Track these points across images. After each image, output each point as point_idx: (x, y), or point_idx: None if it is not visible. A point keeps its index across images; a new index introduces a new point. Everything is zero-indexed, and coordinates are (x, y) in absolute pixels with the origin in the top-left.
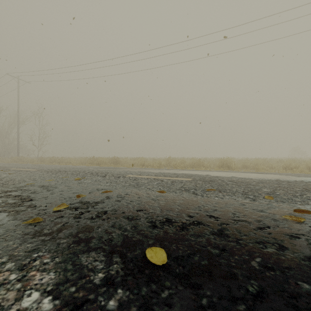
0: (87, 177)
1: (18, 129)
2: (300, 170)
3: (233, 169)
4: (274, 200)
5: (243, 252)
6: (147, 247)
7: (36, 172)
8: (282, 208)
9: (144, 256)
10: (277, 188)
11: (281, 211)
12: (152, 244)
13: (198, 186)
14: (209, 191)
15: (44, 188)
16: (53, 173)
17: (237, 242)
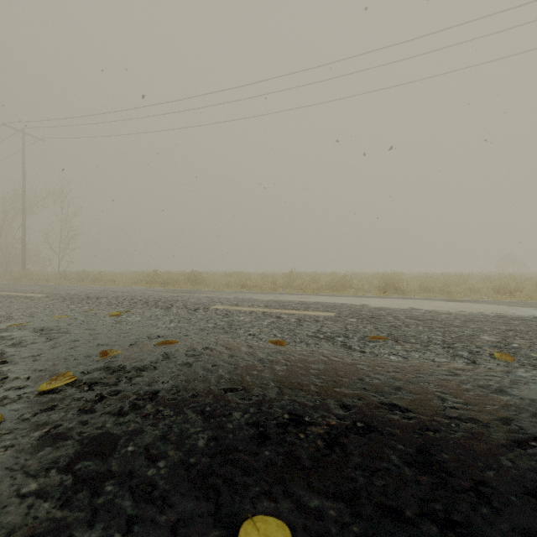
0: (136, 310)
1: (23, 222)
2: (526, 295)
3: (405, 294)
4: (517, 363)
5: (505, 533)
6: (245, 511)
7: (42, 299)
8: None
9: None
10: (509, 334)
11: None
12: (256, 501)
13: (349, 329)
14: (375, 341)
15: (43, 334)
16: (73, 301)
17: (478, 492)
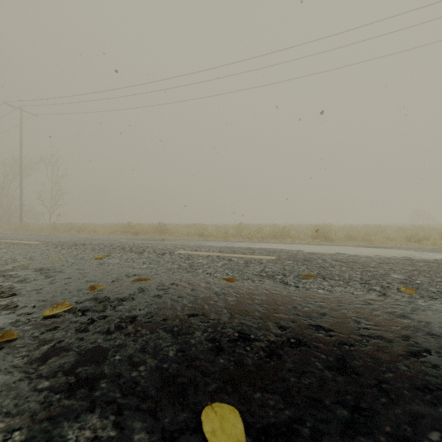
0: (115, 254)
1: (20, 183)
2: (432, 242)
3: (333, 241)
4: (418, 295)
5: (398, 415)
6: (205, 400)
7: (38, 246)
8: (437, 311)
9: (198, 426)
10: (414, 273)
11: (437, 317)
12: (214, 394)
13: (287, 269)
14: (307, 278)
15: (42, 273)
16: (64, 247)
17: (380, 387)
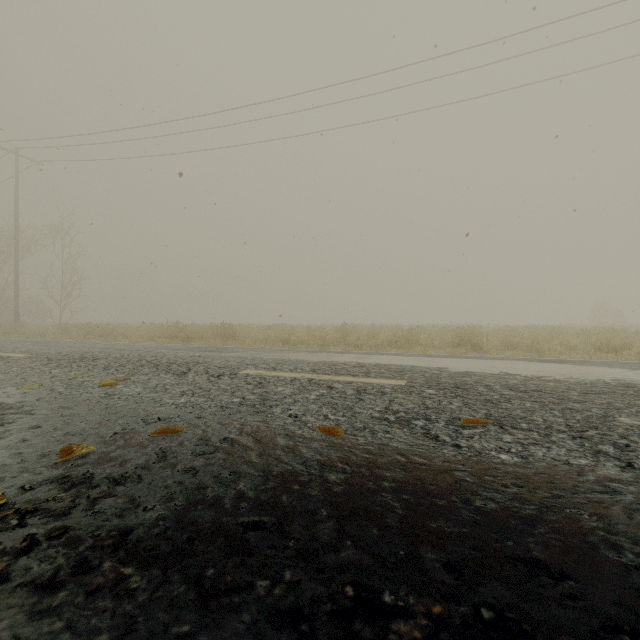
0: (138, 377)
1: (16, 263)
2: (636, 353)
3: (485, 351)
4: None
5: None
6: None
7: (20, 361)
8: None
9: None
10: None
11: None
12: None
13: (430, 406)
14: (471, 427)
15: None
16: (60, 364)
17: None
